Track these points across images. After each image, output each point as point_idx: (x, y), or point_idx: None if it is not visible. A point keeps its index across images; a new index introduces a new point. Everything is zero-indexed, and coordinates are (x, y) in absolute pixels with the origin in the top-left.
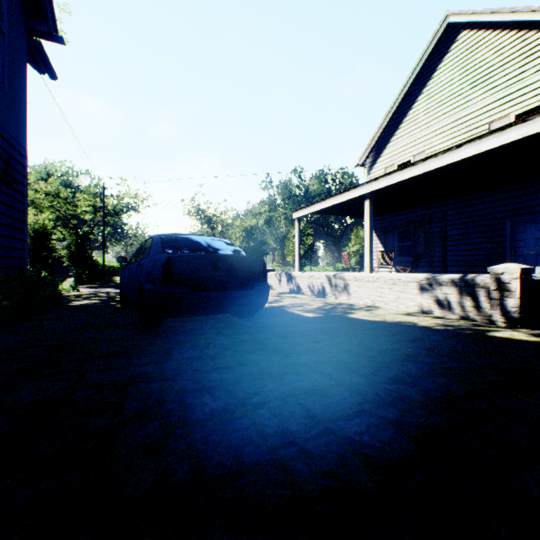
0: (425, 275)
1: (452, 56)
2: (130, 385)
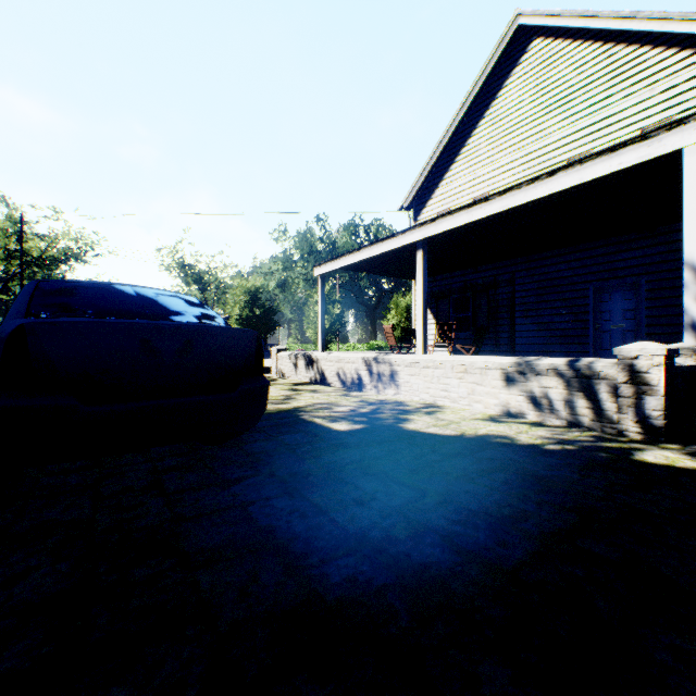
0: (514, 359)
1: (523, 71)
2: None
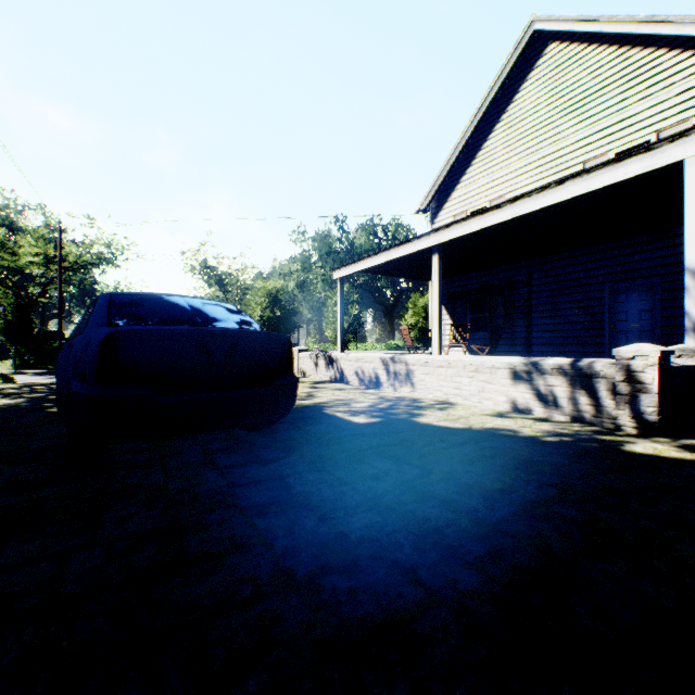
0: (521, 359)
1: (538, 75)
2: None
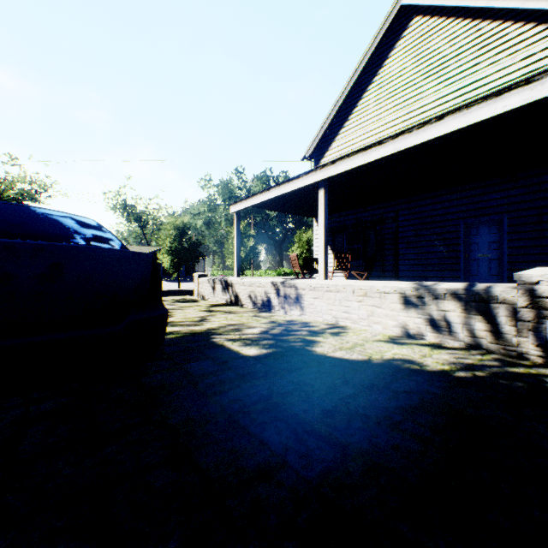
0: (411, 283)
1: (405, 44)
2: None
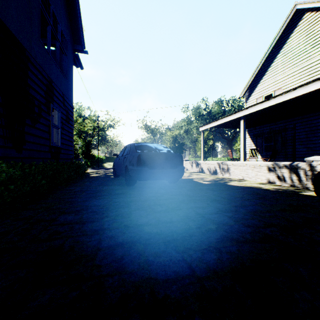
0: (271, 162)
1: (299, 29)
2: (130, 202)
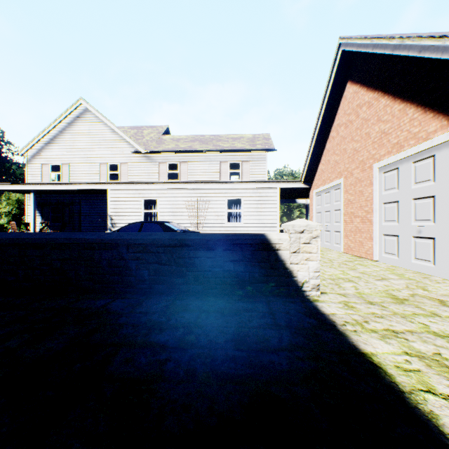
0: None
1: (84, 121)
2: None
